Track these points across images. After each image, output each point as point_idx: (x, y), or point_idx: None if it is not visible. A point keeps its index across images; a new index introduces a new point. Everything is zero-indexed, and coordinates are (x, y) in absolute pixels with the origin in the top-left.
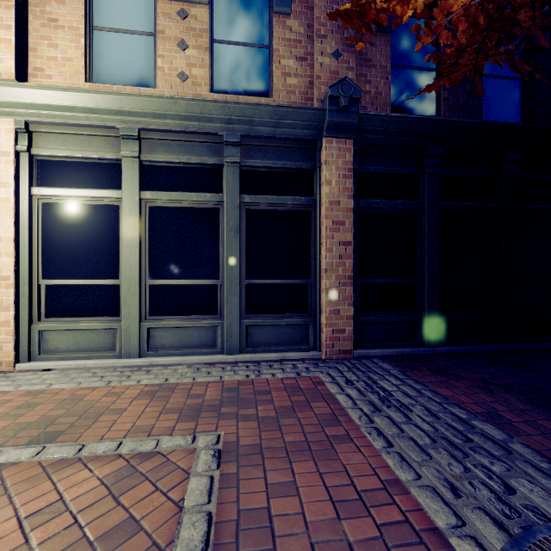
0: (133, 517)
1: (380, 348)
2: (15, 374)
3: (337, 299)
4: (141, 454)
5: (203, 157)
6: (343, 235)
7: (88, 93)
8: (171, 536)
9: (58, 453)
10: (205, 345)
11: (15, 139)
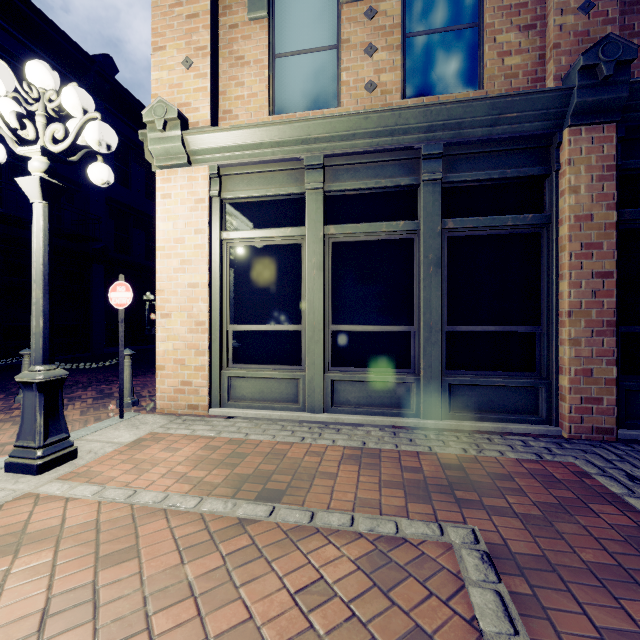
0: (415, 626)
1: None
2: (211, 419)
3: (589, 354)
4: (381, 536)
5: (394, 178)
6: (599, 263)
7: (276, 125)
8: None
9: (291, 517)
10: (396, 405)
11: (209, 185)
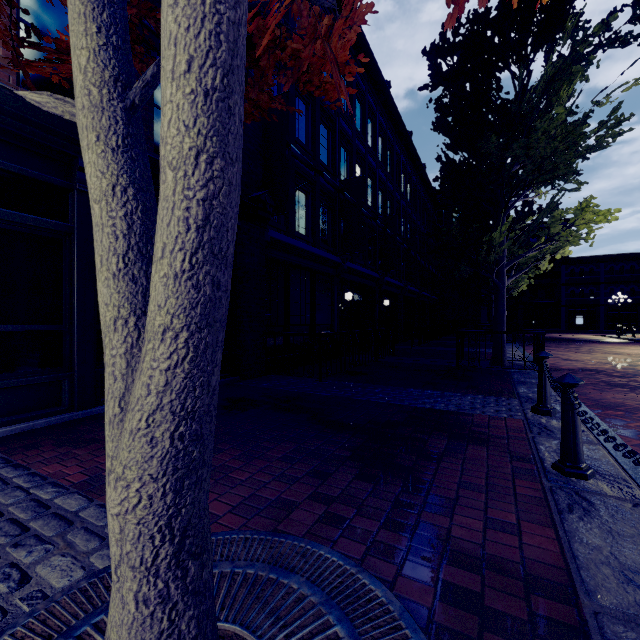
0: None
1: None
2: None
3: None
4: None
5: None
6: None
7: None
8: None
9: None
10: None
11: None
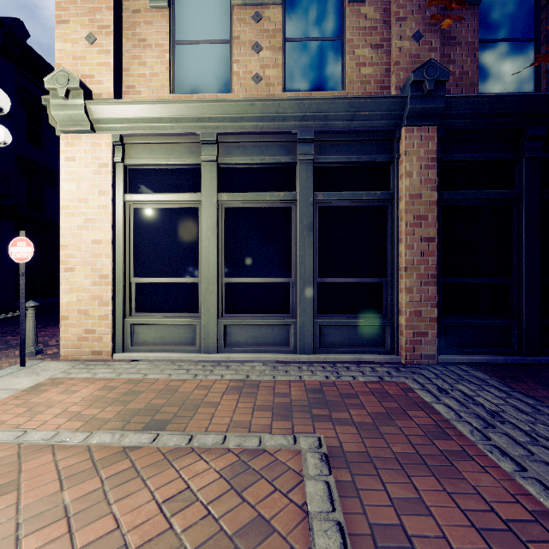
0: (259, 516)
1: (467, 354)
2: (114, 362)
3: (419, 299)
4: (246, 450)
5: (276, 156)
6: (426, 230)
7: (174, 103)
8: (305, 542)
9: (172, 441)
10: (278, 343)
11: (113, 151)
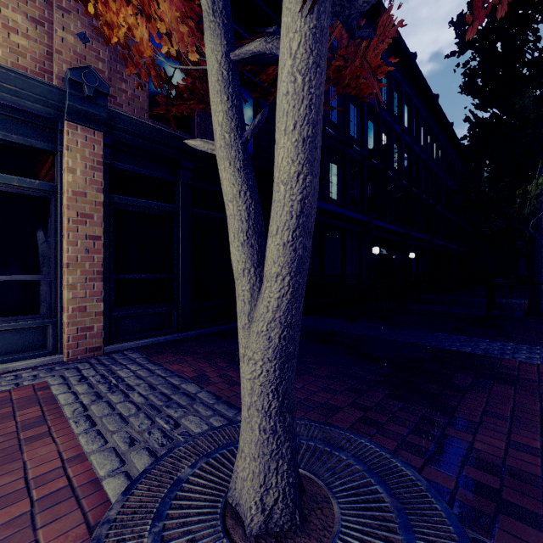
0: None
1: (137, 340)
2: None
3: (84, 295)
4: None
5: None
6: (92, 229)
7: None
8: None
9: None
10: None
11: None
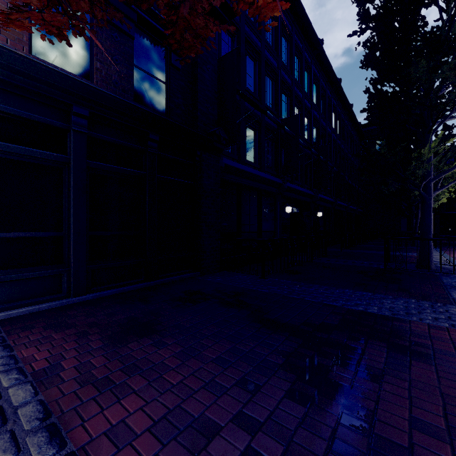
0: None
1: (9, 309)
2: None
3: None
4: None
5: None
6: None
7: None
8: None
9: None
10: None
11: None
